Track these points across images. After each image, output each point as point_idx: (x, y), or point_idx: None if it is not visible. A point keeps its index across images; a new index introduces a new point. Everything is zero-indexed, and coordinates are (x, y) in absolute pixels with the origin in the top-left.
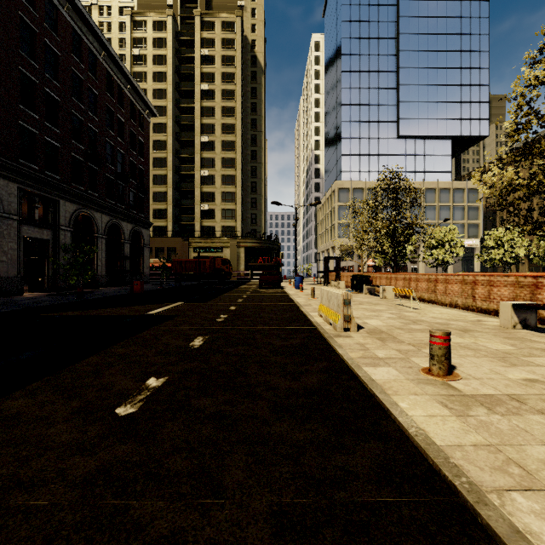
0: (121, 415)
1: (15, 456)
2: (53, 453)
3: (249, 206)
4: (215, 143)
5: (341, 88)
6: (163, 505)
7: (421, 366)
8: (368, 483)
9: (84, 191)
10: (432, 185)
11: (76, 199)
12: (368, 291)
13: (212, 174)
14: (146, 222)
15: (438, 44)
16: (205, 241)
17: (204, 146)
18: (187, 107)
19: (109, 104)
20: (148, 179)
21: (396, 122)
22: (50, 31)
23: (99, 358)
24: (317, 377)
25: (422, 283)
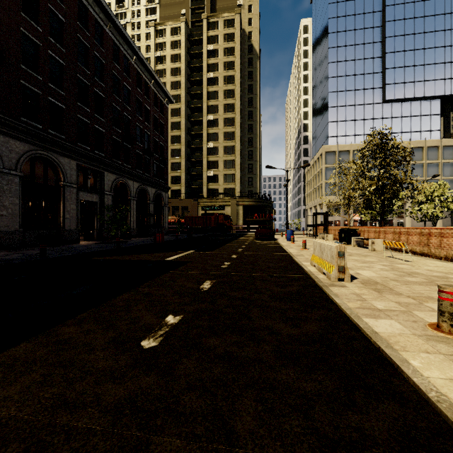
0: (145, 348)
1: (64, 377)
2: (92, 378)
3: (247, 171)
4: (218, 120)
5: (327, 62)
6: (180, 444)
7: (426, 321)
8: (389, 452)
9: (121, 164)
10: (419, 144)
11: (115, 171)
12: (356, 243)
13: (216, 146)
14: (166, 187)
15: (426, 10)
16: (211, 201)
17: (210, 123)
18: (197, 93)
19: (138, 96)
20: (167, 153)
21: (381, 88)
22: (98, 45)
23: (129, 296)
24: (317, 325)
25: (414, 236)
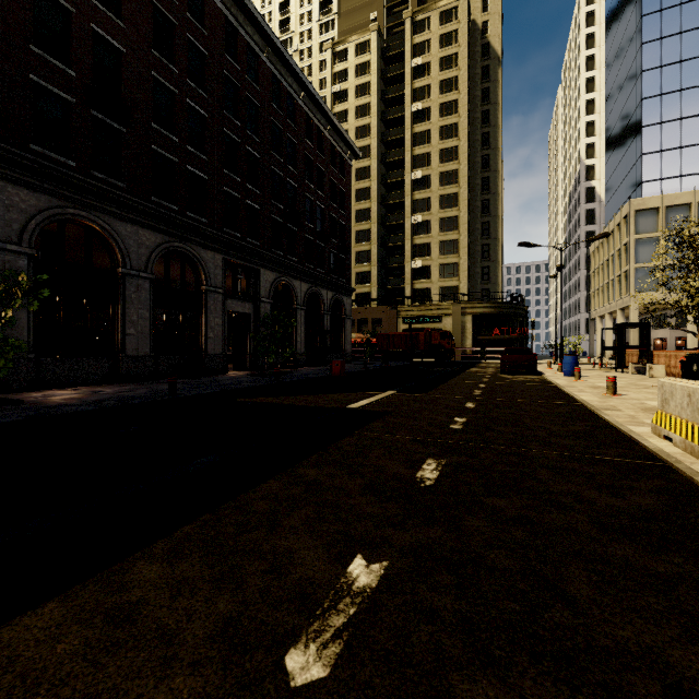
0: (294, 687)
1: None
2: None
3: (479, 257)
4: (430, 178)
5: (639, 44)
6: None
7: None
8: None
9: (283, 256)
10: None
11: (275, 267)
12: None
13: (427, 219)
14: (348, 288)
15: None
16: (418, 308)
17: (416, 184)
18: (395, 140)
19: (308, 152)
20: (350, 235)
21: None
22: (251, 82)
23: (280, 485)
24: None
25: None
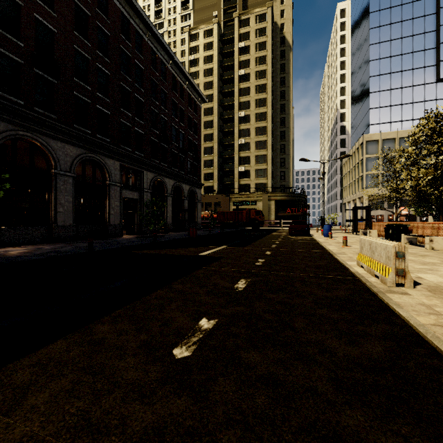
0: (177, 358)
1: (92, 388)
2: (119, 392)
3: (279, 165)
4: (249, 116)
5: (368, 45)
6: None
7: None
8: None
9: (158, 163)
10: None
11: (153, 170)
12: (407, 241)
13: (247, 141)
14: (199, 183)
15: None
16: (242, 196)
17: (241, 120)
18: (228, 91)
19: (174, 98)
20: (200, 150)
21: (435, 65)
22: (138, 54)
23: (163, 293)
24: (381, 345)
25: None
